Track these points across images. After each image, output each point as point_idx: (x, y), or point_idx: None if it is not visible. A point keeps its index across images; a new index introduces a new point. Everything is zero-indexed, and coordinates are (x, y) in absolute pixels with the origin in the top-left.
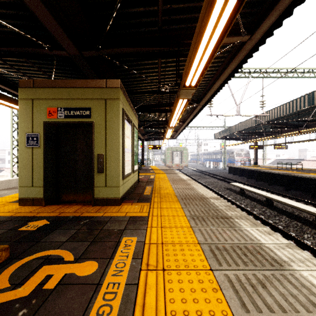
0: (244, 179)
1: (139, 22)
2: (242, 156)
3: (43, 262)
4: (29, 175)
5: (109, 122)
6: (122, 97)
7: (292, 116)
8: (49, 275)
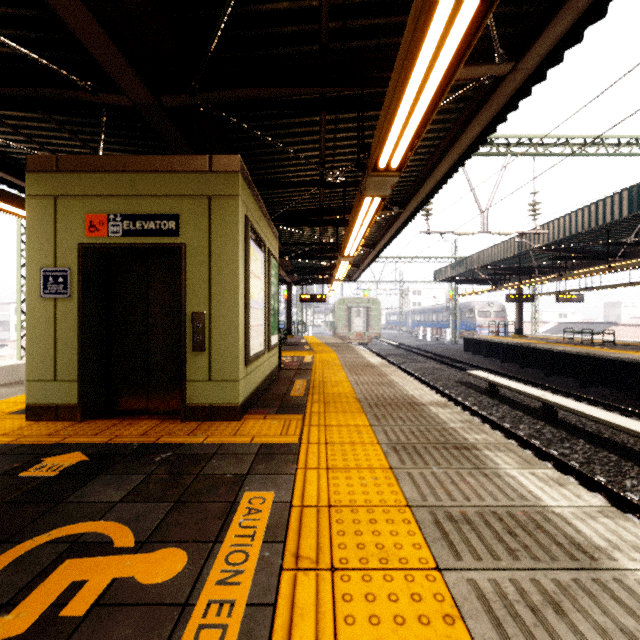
0: (495, 363)
1: (280, 35)
2: (490, 317)
3: (66, 552)
4: (48, 357)
5: (218, 245)
6: (245, 191)
7: (594, 234)
8: (77, 583)
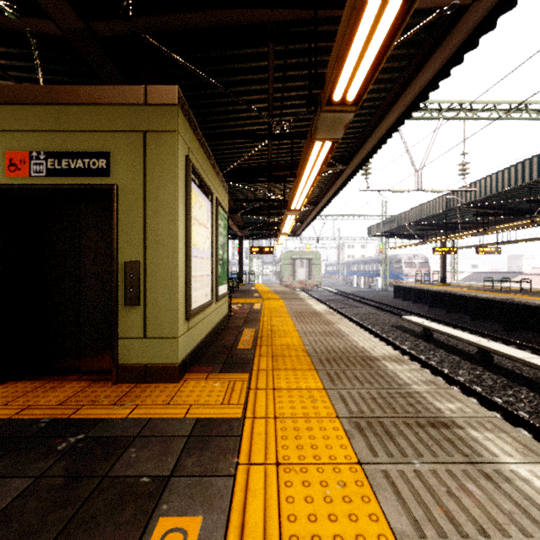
0: (423, 308)
1: None
2: (415, 267)
3: None
4: None
5: (154, 186)
6: (186, 130)
7: (517, 192)
8: None
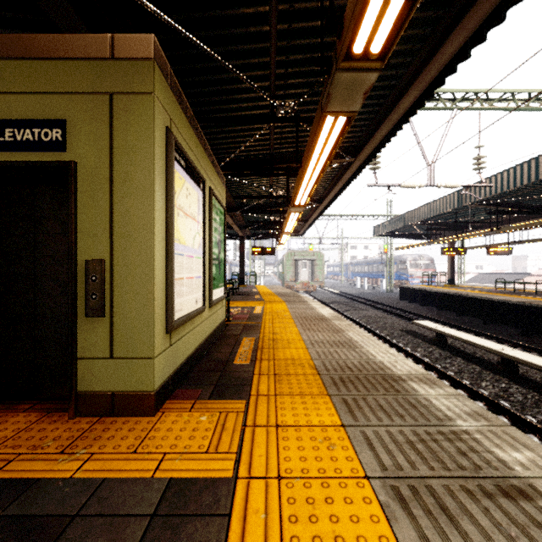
0: (432, 311)
1: None
2: (421, 268)
3: None
4: None
5: (123, 164)
6: (168, 96)
7: (535, 188)
8: None
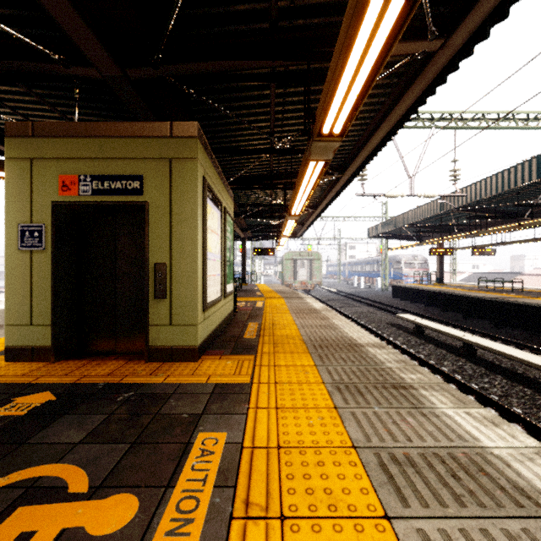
0: (420, 307)
1: (234, 13)
2: (415, 268)
3: (20, 498)
4: (25, 303)
5: (178, 203)
6: (203, 155)
7: (506, 196)
8: (26, 534)
